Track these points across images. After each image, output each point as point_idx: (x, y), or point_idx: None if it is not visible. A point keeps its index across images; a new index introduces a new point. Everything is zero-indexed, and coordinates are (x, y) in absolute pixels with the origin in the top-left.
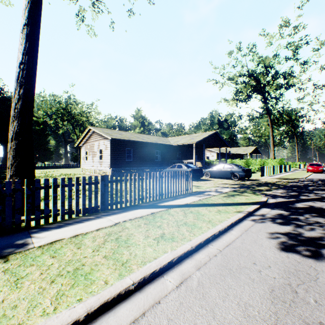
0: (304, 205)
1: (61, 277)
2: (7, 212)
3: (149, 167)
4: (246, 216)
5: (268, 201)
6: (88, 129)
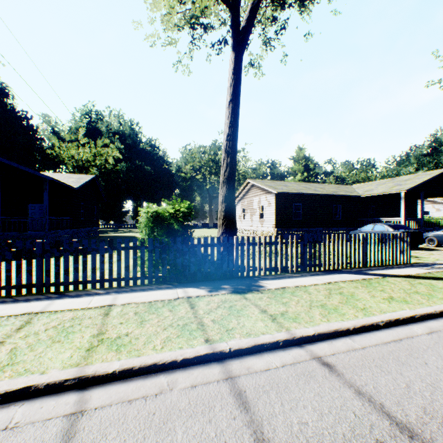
0: None
1: (314, 307)
2: (236, 261)
3: (324, 228)
4: None
5: None
6: (245, 182)
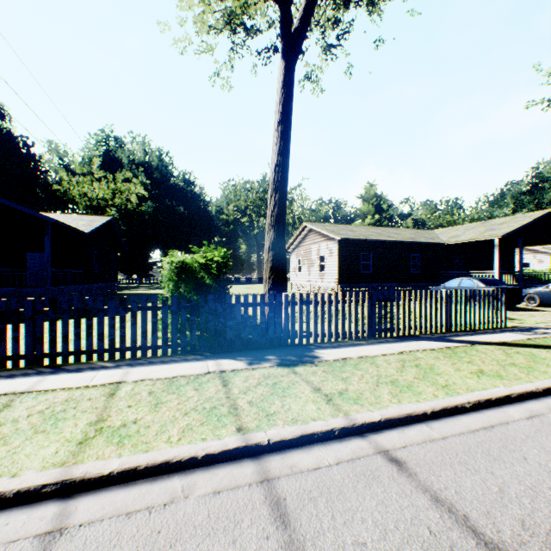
0: None
1: (382, 384)
2: (285, 325)
3: (399, 284)
4: None
5: None
6: (302, 226)
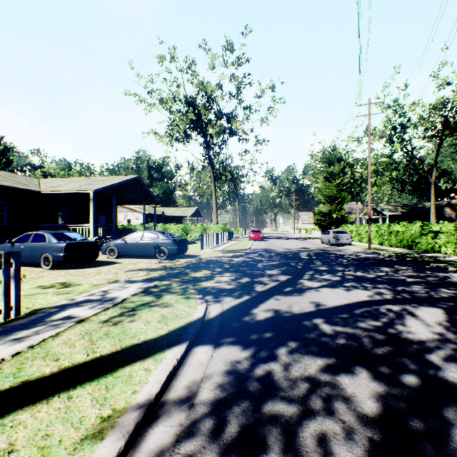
0: (268, 313)
1: None
2: None
3: None
4: (129, 446)
5: (209, 312)
6: None
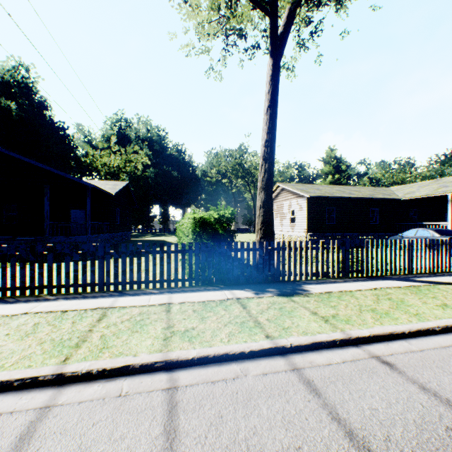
0: None
1: (364, 311)
2: (277, 265)
3: (359, 233)
4: None
5: None
6: (275, 186)
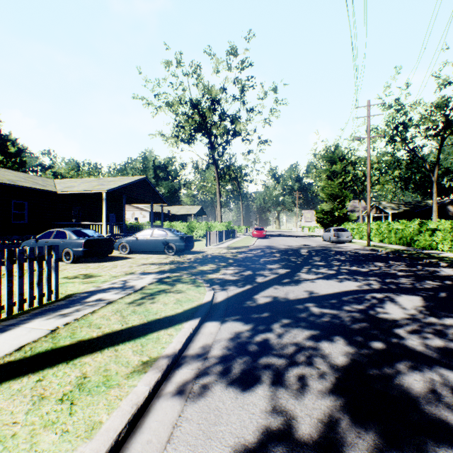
0: (267, 299)
1: None
2: None
3: None
4: (164, 378)
5: (216, 298)
6: None
